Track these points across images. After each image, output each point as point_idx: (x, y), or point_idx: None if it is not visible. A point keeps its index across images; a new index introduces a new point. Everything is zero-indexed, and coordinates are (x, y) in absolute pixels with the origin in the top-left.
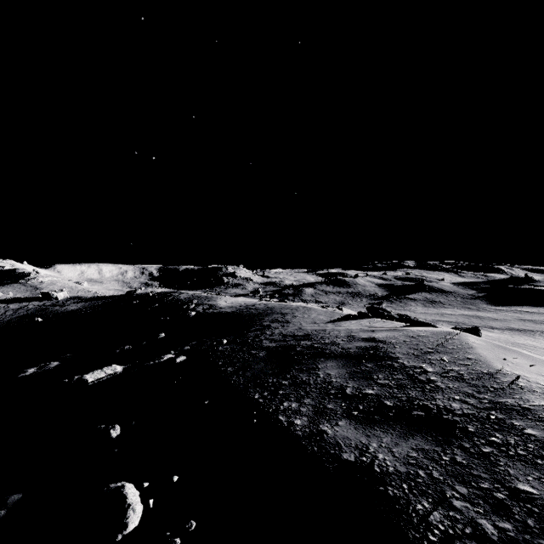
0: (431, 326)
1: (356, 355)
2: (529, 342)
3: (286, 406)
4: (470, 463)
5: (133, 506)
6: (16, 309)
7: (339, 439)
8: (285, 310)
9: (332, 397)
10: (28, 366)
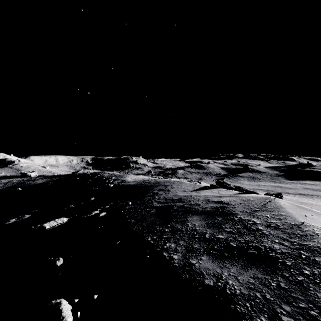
0: (255, 193)
1: (211, 212)
2: (310, 201)
3: (167, 246)
4: (290, 288)
5: (65, 318)
6: (6, 183)
7: (202, 269)
8: (166, 183)
9: (197, 240)
10: (12, 217)
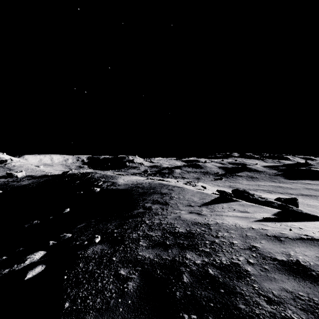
0: (318, 219)
1: None
2: (316, 203)
3: None
4: None
5: None
6: None
7: None
8: (163, 190)
9: None
10: None
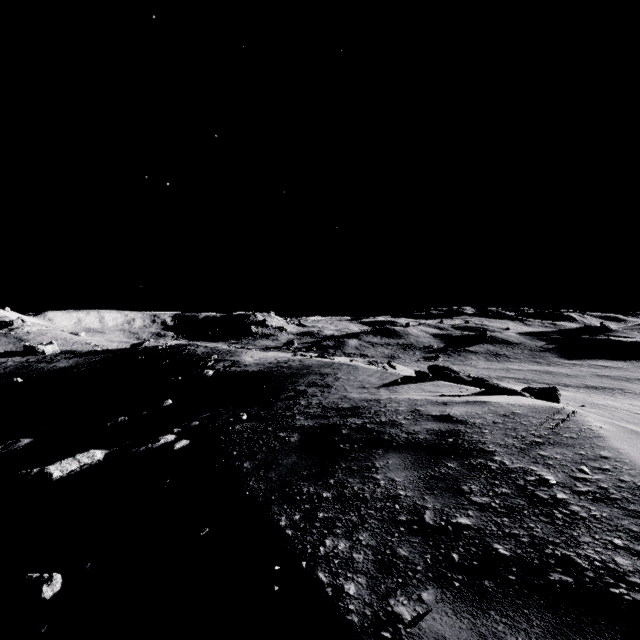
0: (516, 394)
1: (429, 446)
2: (609, 402)
3: (329, 548)
4: None
5: None
6: None
7: None
8: (325, 370)
9: (404, 530)
10: None
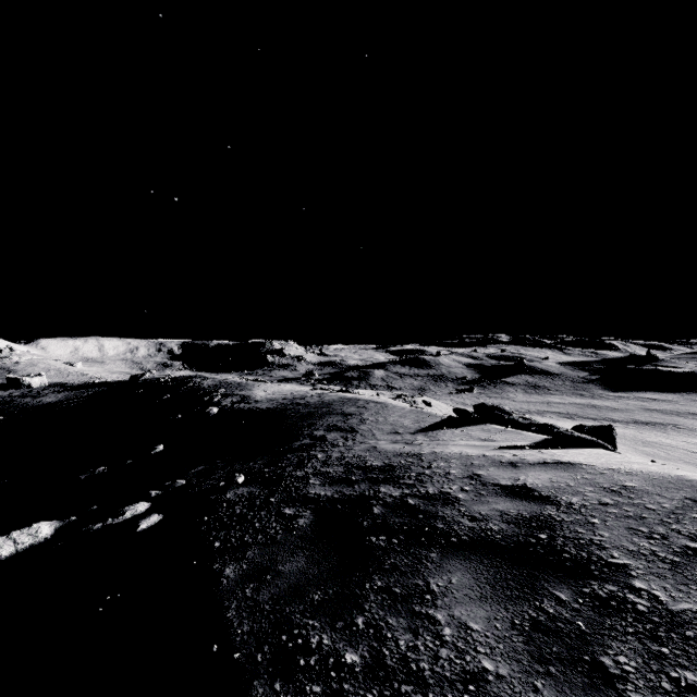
0: (597, 446)
1: (511, 547)
2: (662, 439)
3: None
4: None
5: None
6: None
7: None
8: (348, 408)
9: None
10: None
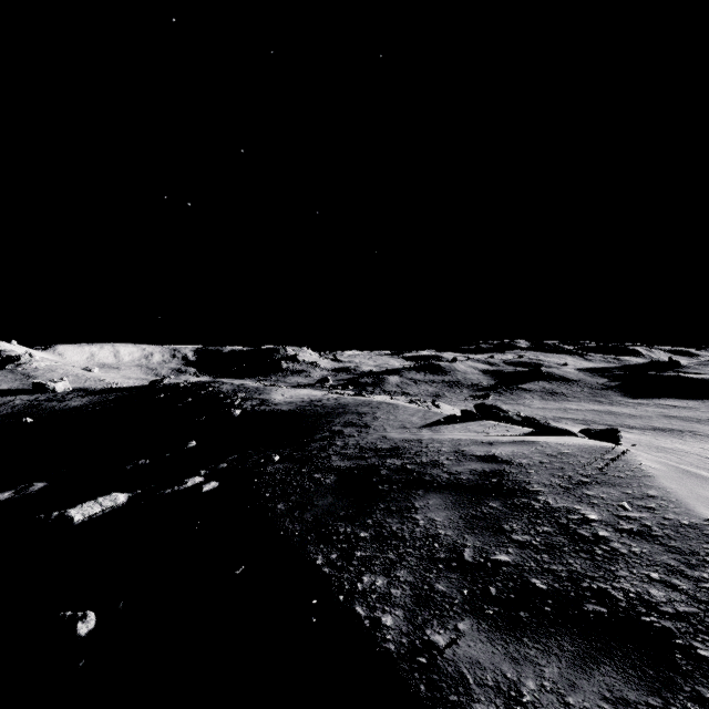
0: (569, 434)
1: (472, 486)
2: (677, 445)
3: (366, 584)
4: None
5: None
6: None
7: (463, 665)
8: (362, 409)
9: (442, 567)
10: (5, 487)
